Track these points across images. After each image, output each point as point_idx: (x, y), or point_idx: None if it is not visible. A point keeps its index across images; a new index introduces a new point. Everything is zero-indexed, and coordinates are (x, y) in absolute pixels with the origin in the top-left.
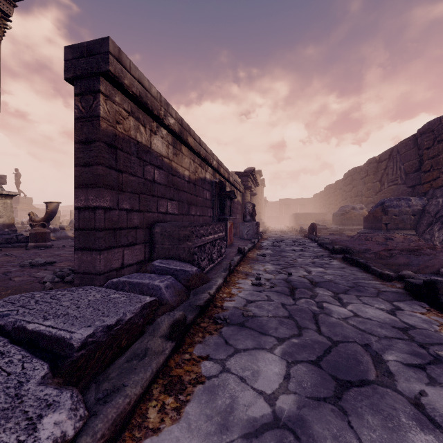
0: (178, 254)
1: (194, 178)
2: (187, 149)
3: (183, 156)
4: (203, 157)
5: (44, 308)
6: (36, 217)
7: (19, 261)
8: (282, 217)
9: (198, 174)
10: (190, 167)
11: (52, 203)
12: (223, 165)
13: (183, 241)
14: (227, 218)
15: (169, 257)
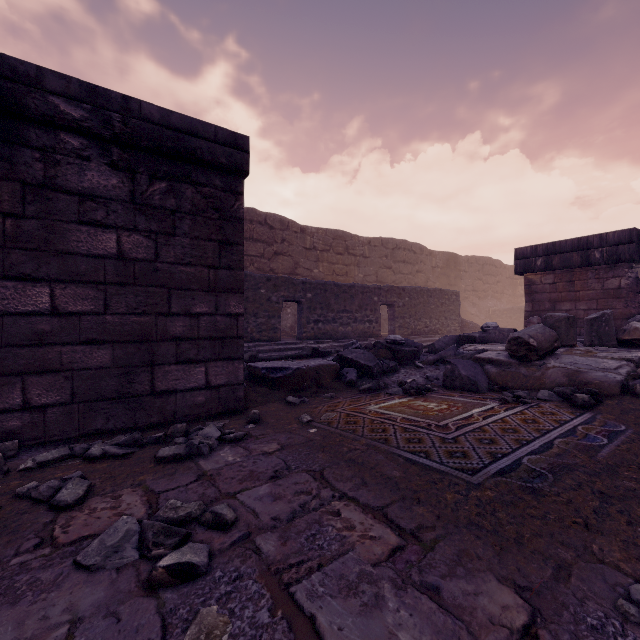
0: None
1: None
2: None
3: None
4: None
5: (288, 363)
6: None
7: None
8: None
9: None
10: None
11: None
12: None
13: None
14: None
15: None
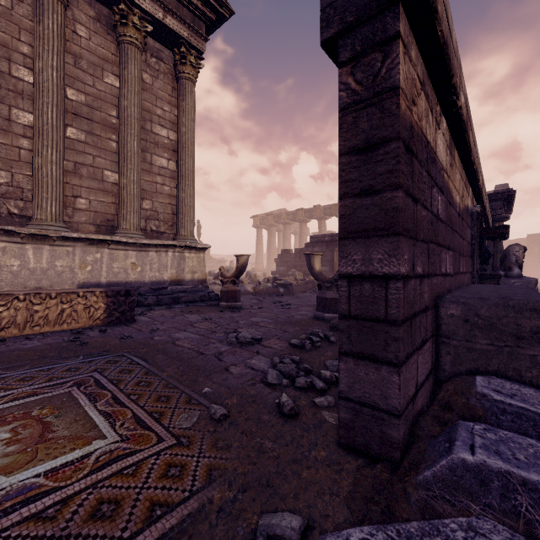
0: (514, 367)
1: (461, 208)
2: (457, 156)
3: (455, 168)
4: (474, 169)
5: None
6: (226, 272)
7: (222, 332)
8: (534, 265)
9: (463, 201)
10: (459, 188)
11: (242, 256)
12: (483, 183)
13: (529, 342)
14: (500, 274)
15: (489, 371)
